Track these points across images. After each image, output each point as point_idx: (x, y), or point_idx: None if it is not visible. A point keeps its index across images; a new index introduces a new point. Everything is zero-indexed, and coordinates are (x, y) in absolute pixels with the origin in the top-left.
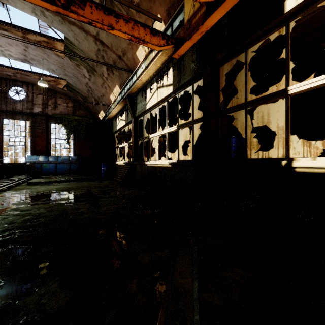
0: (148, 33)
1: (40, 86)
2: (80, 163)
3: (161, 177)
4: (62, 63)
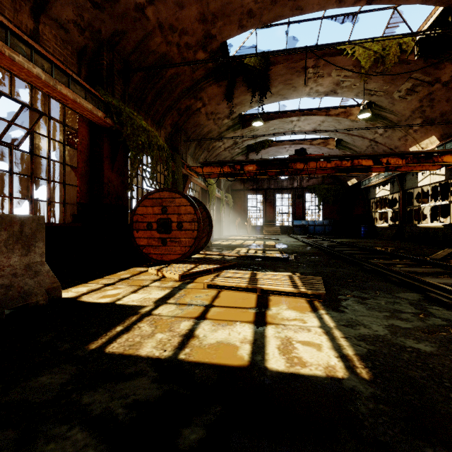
0: (430, 166)
1: None
2: (333, 226)
3: (433, 235)
4: (330, 151)
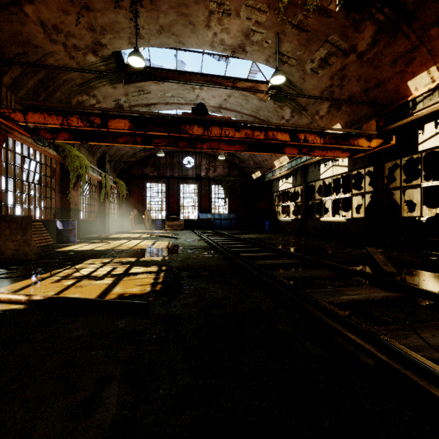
0: (341, 152)
1: (204, 154)
2: (239, 219)
3: (336, 229)
4: None
